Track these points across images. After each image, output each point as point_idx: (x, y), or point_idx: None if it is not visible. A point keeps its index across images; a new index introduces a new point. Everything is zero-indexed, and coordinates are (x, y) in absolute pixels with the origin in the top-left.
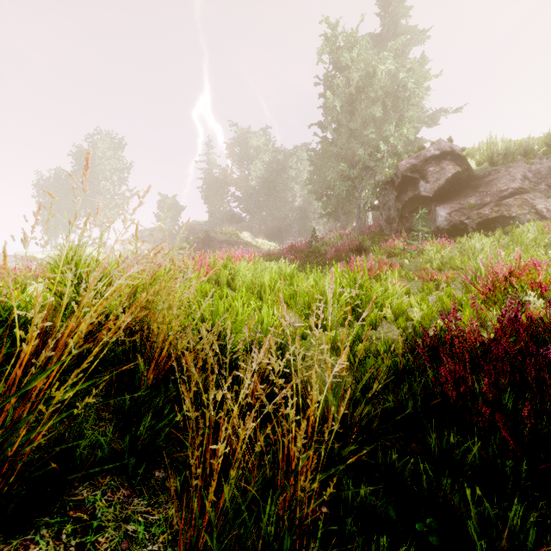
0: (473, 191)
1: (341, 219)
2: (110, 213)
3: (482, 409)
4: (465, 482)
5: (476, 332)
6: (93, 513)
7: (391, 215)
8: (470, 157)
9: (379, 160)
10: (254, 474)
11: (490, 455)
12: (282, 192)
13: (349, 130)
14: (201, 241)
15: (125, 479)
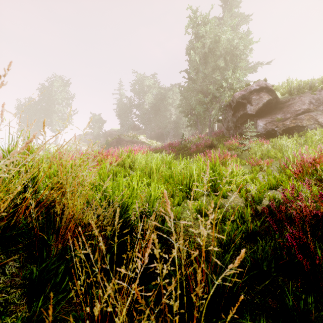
0: (279, 111)
1: (199, 128)
2: (61, 124)
3: None
4: None
5: (311, 207)
6: None
7: (229, 125)
8: (277, 91)
9: (222, 92)
10: None
11: None
12: (164, 112)
13: (204, 74)
14: (115, 141)
15: None
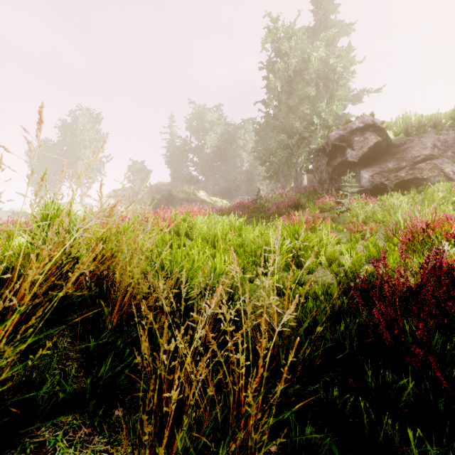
0: (391, 157)
1: (281, 180)
2: (89, 175)
3: (416, 350)
4: (407, 426)
5: (404, 278)
6: (53, 454)
7: (323, 177)
8: (388, 129)
9: (313, 131)
10: (206, 417)
11: (423, 392)
12: (232, 158)
13: (288, 106)
14: (164, 199)
15: (87, 418)
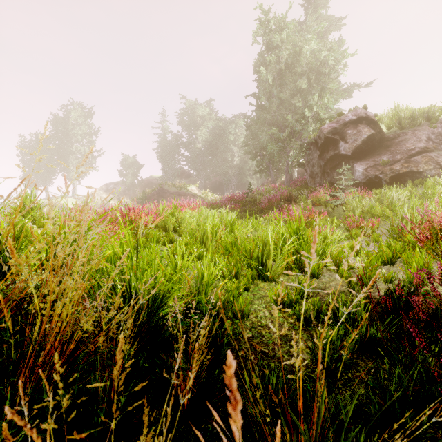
0: (385, 150)
1: (272, 174)
2: (81, 169)
3: None
4: None
5: None
6: None
7: (314, 171)
8: (381, 123)
9: (305, 124)
10: None
11: None
12: (223, 153)
13: (279, 100)
14: (156, 193)
15: None
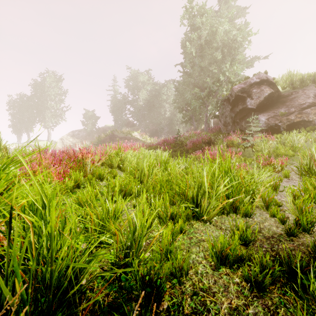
0: (282, 105)
1: (194, 124)
2: (54, 120)
3: None
4: None
5: None
6: None
7: (227, 121)
8: (277, 85)
9: (220, 85)
10: None
11: None
12: (158, 108)
13: (200, 68)
14: (108, 137)
15: None
